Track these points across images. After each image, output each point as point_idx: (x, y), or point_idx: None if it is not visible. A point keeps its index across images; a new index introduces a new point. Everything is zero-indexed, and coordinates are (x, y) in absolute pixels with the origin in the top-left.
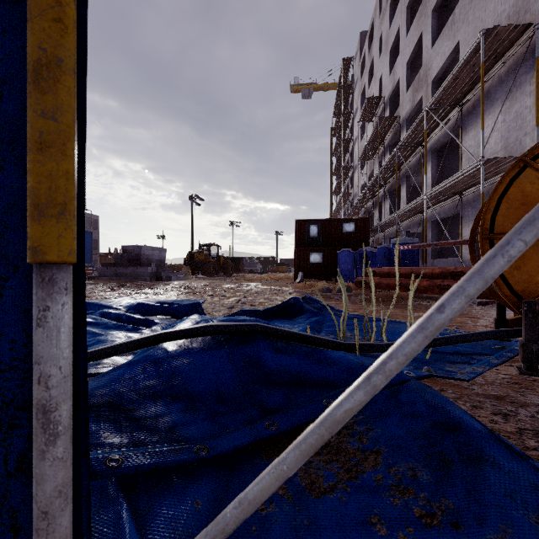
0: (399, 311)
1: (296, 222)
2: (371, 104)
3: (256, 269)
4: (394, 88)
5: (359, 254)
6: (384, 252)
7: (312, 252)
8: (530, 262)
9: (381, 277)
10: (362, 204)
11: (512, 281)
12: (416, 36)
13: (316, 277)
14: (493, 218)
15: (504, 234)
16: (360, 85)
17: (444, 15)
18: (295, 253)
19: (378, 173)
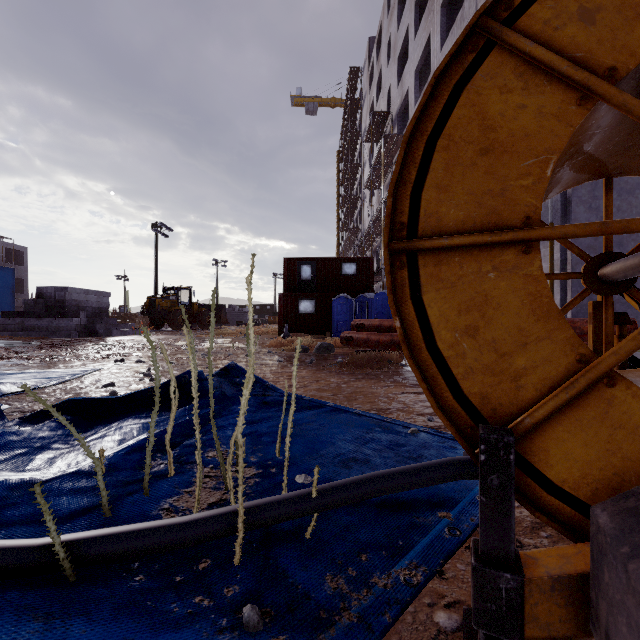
0: (370, 384)
1: (285, 261)
2: (378, 120)
3: (246, 320)
4: (402, 103)
5: (358, 302)
6: (382, 299)
7: (301, 298)
8: (500, 315)
9: (371, 332)
10: (369, 242)
11: (459, 368)
12: (424, 38)
13: (307, 330)
14: (417, 195)
15: (441, 237)
16: (368, 100)
17: (454, 14)
18: (280, 299)
19: (383, 202)
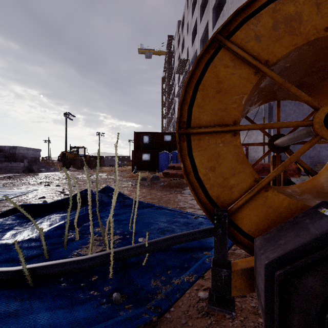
0: (176, 195)
1: (135, 133)
2: (182, 63)
3: (114, 164)
4: (194, 55)
5: (172, 155)
6: None
7: (143, 153)
8: (224, 162)
9: (178, 170)
10: None
11: (208, 185)
12: (205, 23)
13: (146, 169)
14: (190, 109)
15: (200, 128)
16: (177, 52)
17: (219, 12)
18: (132, 153)
19: None
